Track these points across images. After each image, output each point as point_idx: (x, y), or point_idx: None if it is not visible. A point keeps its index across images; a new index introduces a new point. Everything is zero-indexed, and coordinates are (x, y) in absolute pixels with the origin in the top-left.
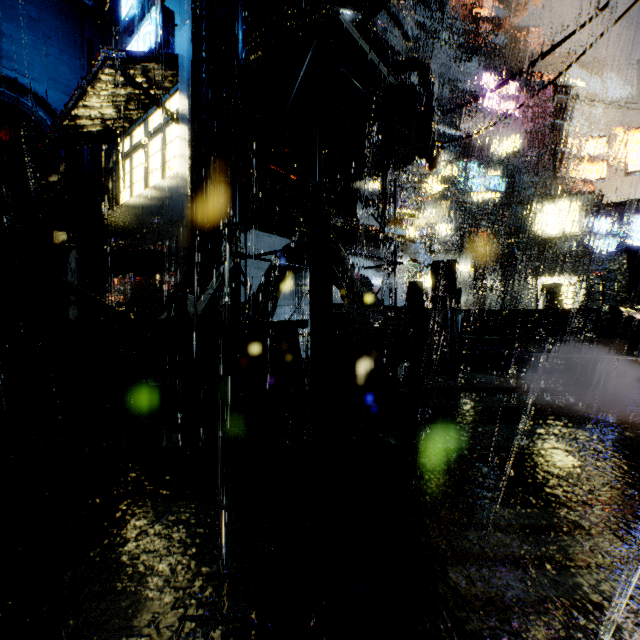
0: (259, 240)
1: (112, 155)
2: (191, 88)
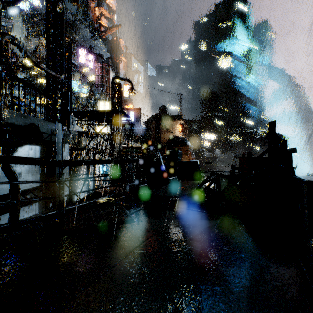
0: None
1: None
2: None
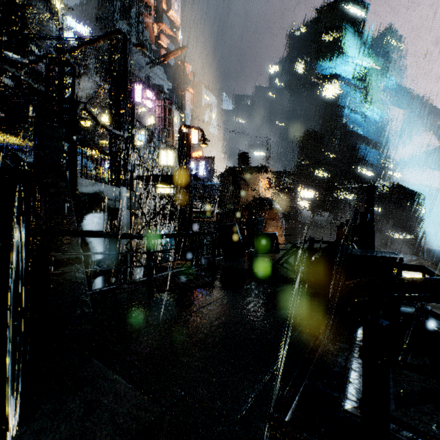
0: None
1: None
2: None
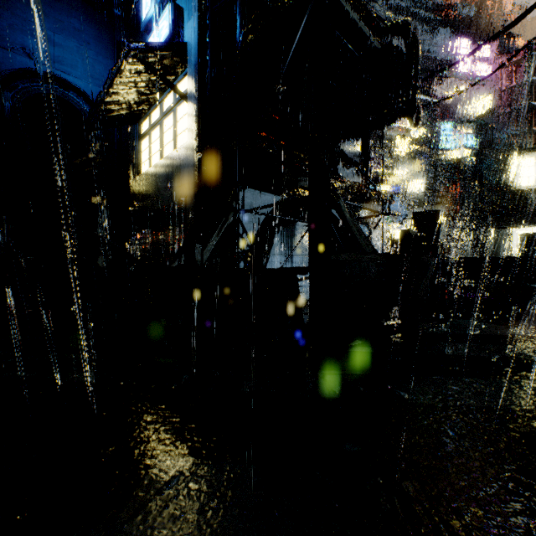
0: (254, 197)
1: (135, 134)
2: (197, 69)
